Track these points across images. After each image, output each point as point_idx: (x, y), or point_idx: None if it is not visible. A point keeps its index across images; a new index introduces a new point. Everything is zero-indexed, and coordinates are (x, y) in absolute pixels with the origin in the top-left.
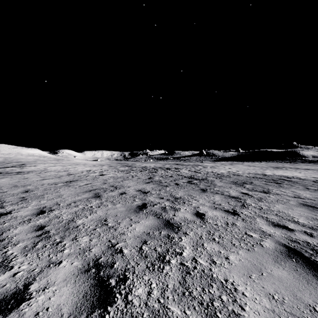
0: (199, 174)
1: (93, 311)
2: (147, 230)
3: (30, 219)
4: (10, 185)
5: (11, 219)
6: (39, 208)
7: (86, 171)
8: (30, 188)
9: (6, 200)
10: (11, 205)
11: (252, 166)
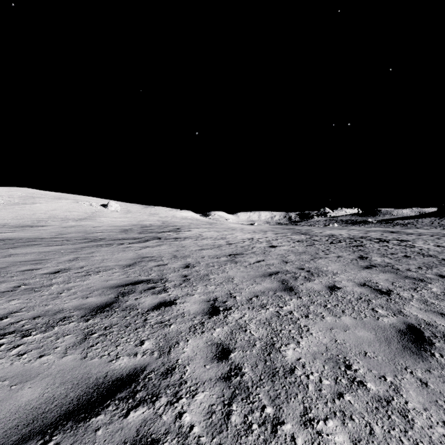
0: None
1: None
2: None
3: (202, 324)
4: (170, 255)
5: (177, 316)
6: (209, 300)
7: (247, 240)
8: (190, 261)
9: (168, 278)
10: (174, 289)
11: None
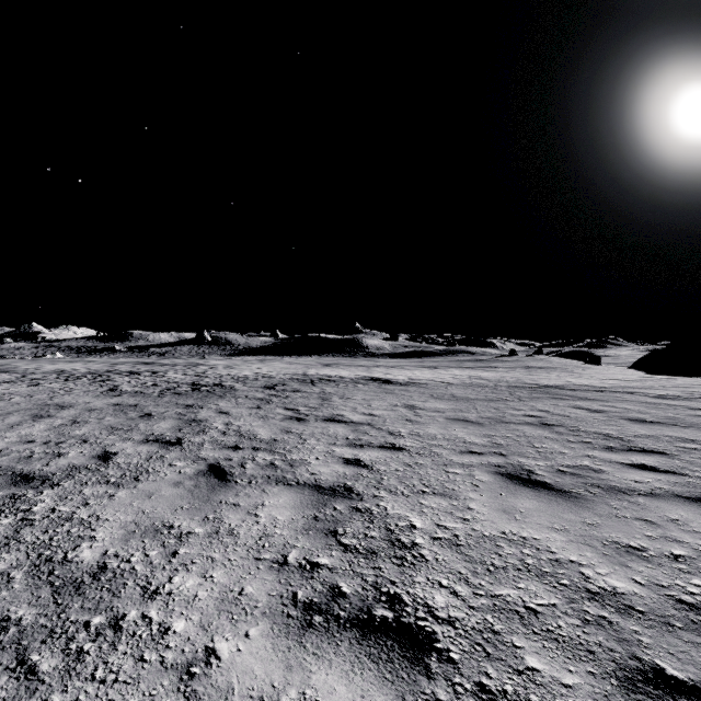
0: (207, 378)
1: (174, 446)
2: (176, 425)
3: None
4: None
5: None
6: None
7: None
8: None
9: None
10: None
11: (294, 364)
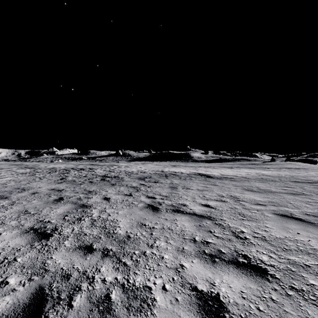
0: (113, 173)
1: (41, 240)
2: (67, 210)
3: None
4: None
5: None
6: None
7: None
8: None
9: None
10: None
11: (158, 165)
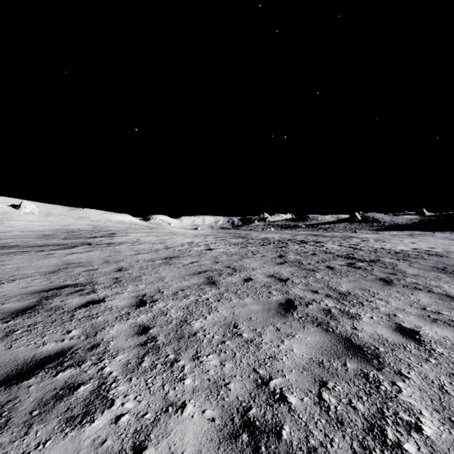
0: (361, 251)
1: None
2: (316, 355)
3: (128, 314)
4: (101, 260)
5: (105, 310)
6: (137, 296)
7: (187, 244)
8: (123, 265)
9: (98, 281)
10: (104, 289)
11: None
